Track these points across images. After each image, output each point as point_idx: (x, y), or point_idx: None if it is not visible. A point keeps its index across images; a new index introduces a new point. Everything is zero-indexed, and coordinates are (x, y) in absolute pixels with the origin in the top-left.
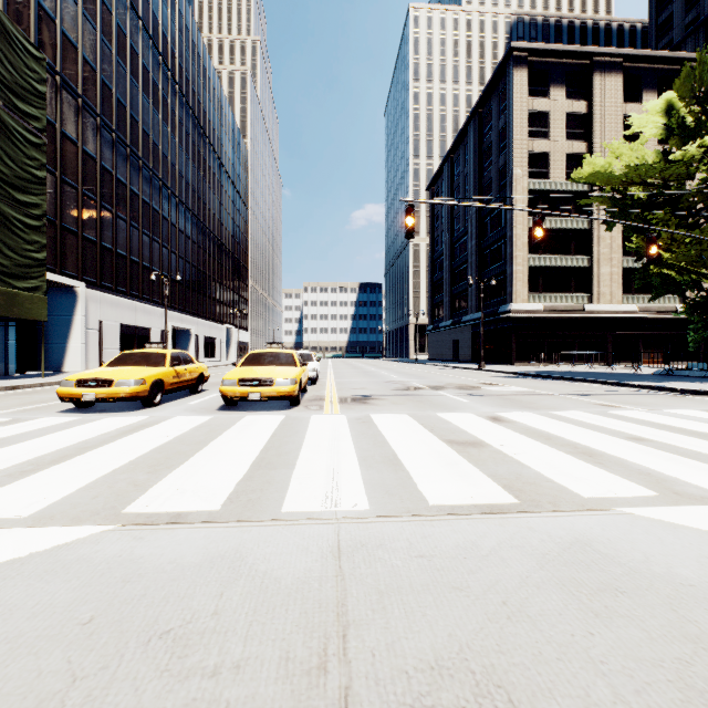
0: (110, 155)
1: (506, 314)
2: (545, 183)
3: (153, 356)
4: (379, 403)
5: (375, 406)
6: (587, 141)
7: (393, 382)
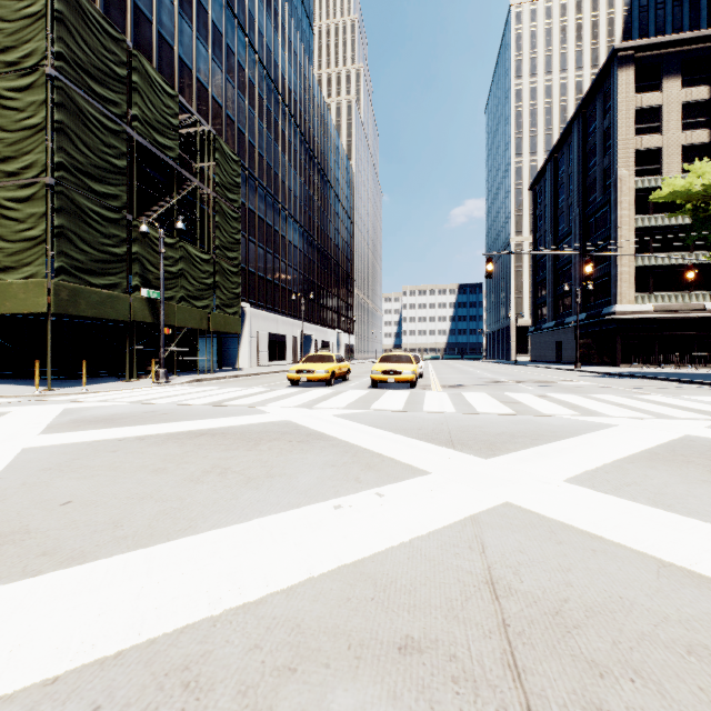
0: (262, 206)
1: (609, 316)
2: (657, 179)
3: (326, 357)
4: (468, 388)
5: (465, 389)
6: (710, 128)
7: (483, 378)
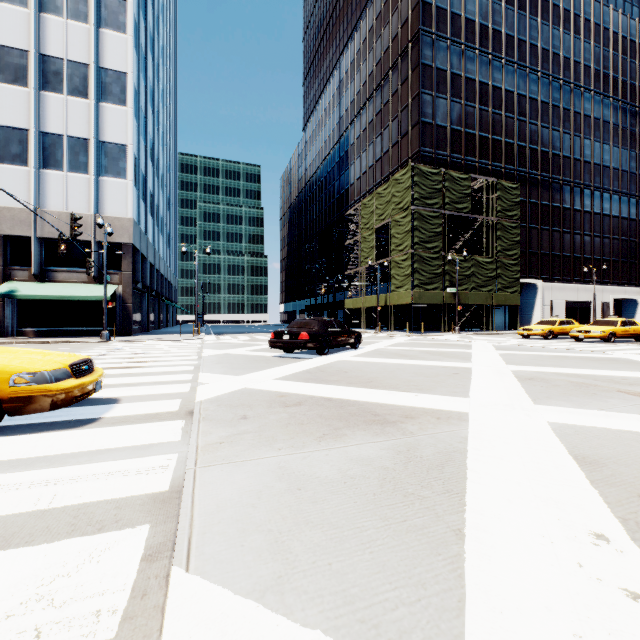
0: (557, 196)
1: None
2: None
3: (551, 321)
4: None
5: None
6: None
7: None
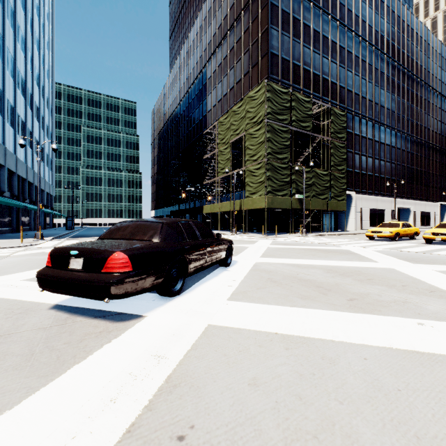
0: (364, 129)
1: None
2: None
3: (394, 224)
4: None
5: None
6: None
7: None
